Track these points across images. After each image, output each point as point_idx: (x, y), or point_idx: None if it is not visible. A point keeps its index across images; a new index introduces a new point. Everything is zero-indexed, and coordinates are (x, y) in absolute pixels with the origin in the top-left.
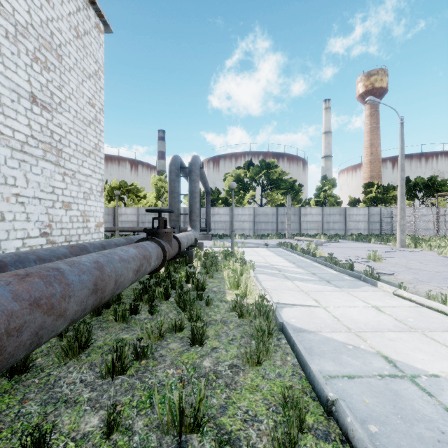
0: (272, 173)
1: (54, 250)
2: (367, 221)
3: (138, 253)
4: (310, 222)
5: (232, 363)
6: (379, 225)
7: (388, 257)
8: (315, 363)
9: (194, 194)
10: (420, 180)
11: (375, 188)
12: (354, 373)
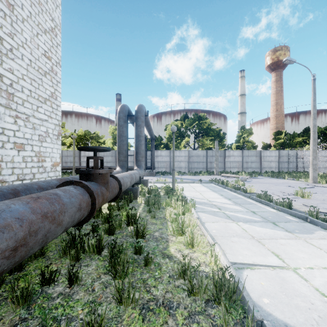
0: (203, 124)
1: None
2: (277, 161)
3: (31, 212)
4: (233, 162)
5: None
6: (287, 164)
7: (311, 193)
8: None
9: (139, 138)
10: (318, 129)
11: (283, 135)
12: None
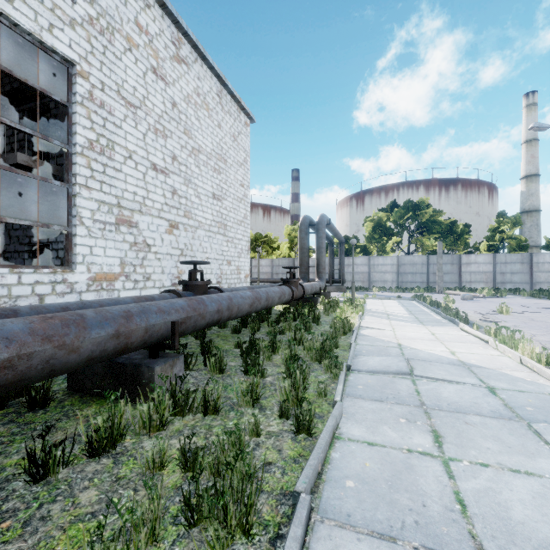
0: (422, 215)
1: (243, 288)
2: None
3: (280, 290)
4: (475, 273)
5: (320, 339)
6: None
7: (530, 312)
8: (360, 342)
9: (320, 250)
10: None
11: None
12: (375, 345)
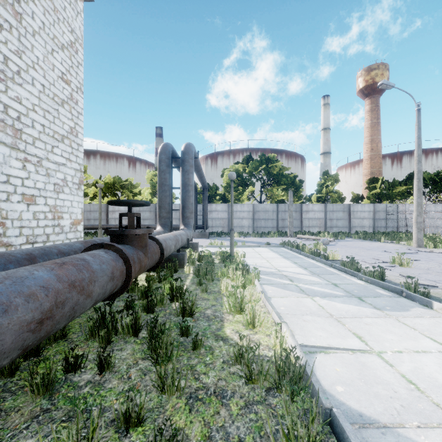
0: (272, 168)
1: None
2: (372, 218)
3: (57, 280)
4: (312, 219)
5: None
6: (384, 222)
7: (412, 260)
8: None
9: (187, 187)
10: (427, 175)
11: (380, 184)
12: None
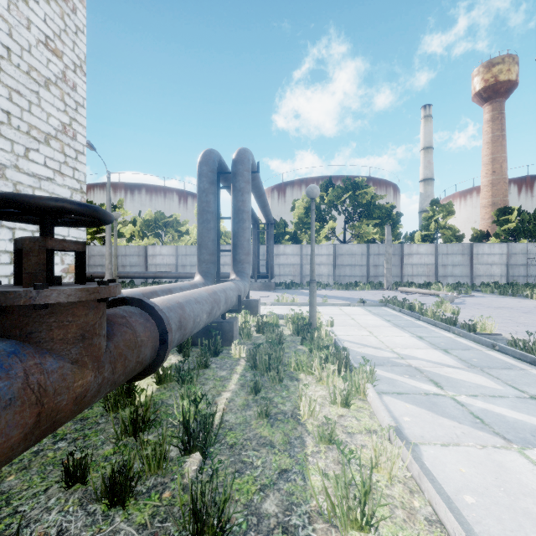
0: (361, 197)
1: None
2: (505, 264)
3: None
4: (417, 265)
5: None
6: (524, 270)
7: None
8: None
9: (241, 215)
10: None
11: (515, 215)
12: None
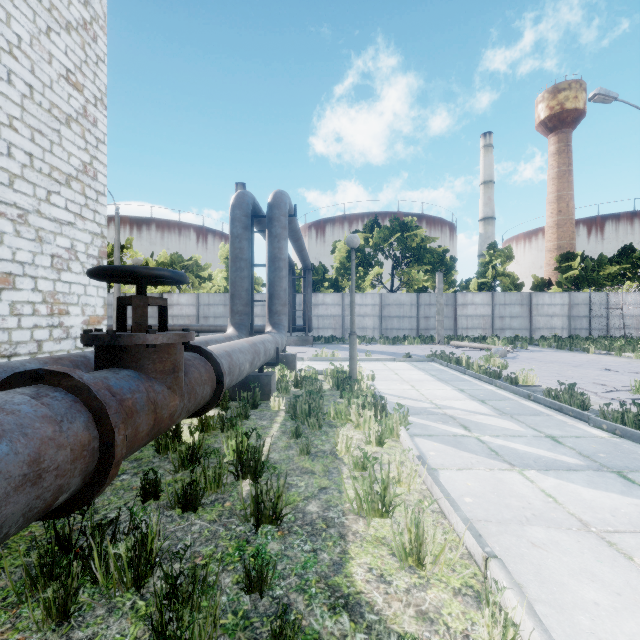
0: (410, 239)
1: None
2: (566, 315)
3: None
4: (472, 316)
5: None
6: (586, 322)
7: None
8: None
9: (277, 263)
10: None
11: (578, 262)
12: None
